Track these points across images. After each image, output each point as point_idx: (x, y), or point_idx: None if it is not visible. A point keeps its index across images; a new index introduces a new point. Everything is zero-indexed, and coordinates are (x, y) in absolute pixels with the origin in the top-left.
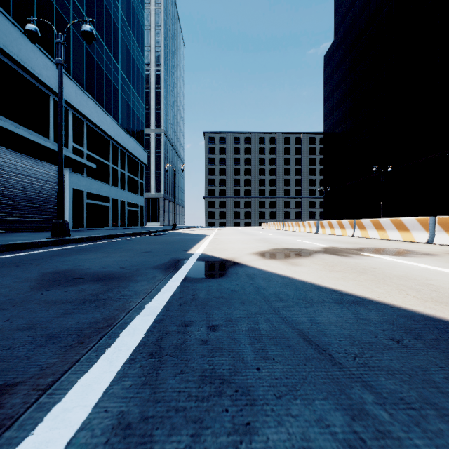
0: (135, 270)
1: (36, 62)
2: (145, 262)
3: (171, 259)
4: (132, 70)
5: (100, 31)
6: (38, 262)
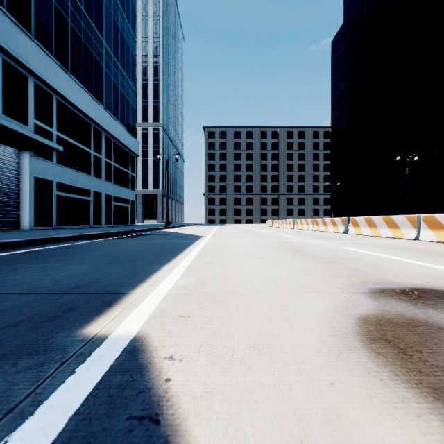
0: None
1: None
2: None
3: None
4: (120, 47)
5: None
6: None
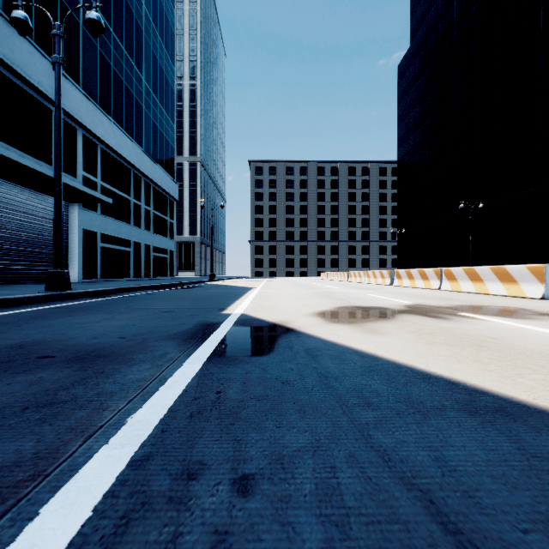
0: (140, 342)
1: (35, 68)
2: (159, 327)
3: (198, 323)
4: (159, 82)
5: (119, 31)
6: (6, 328)
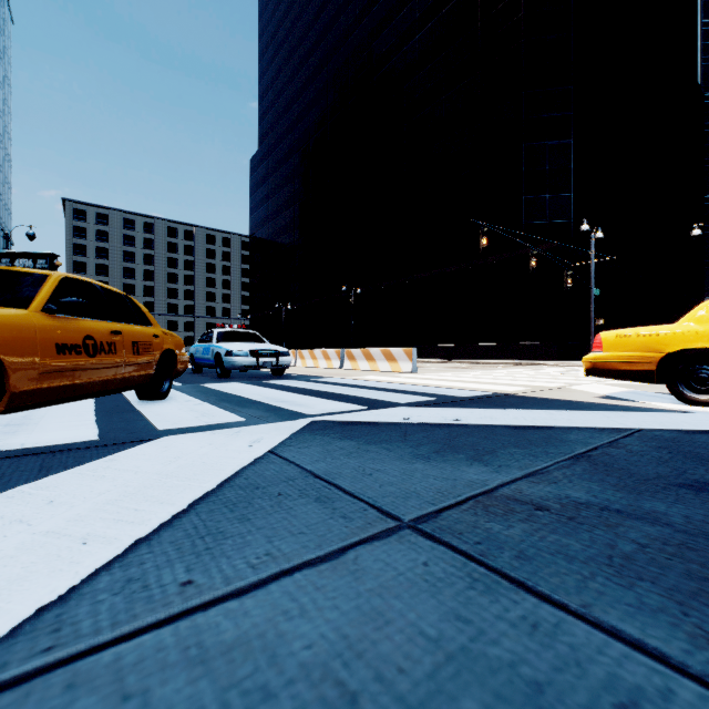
0: None
1: None
2: None
3: None
4: None
5: None
6: None
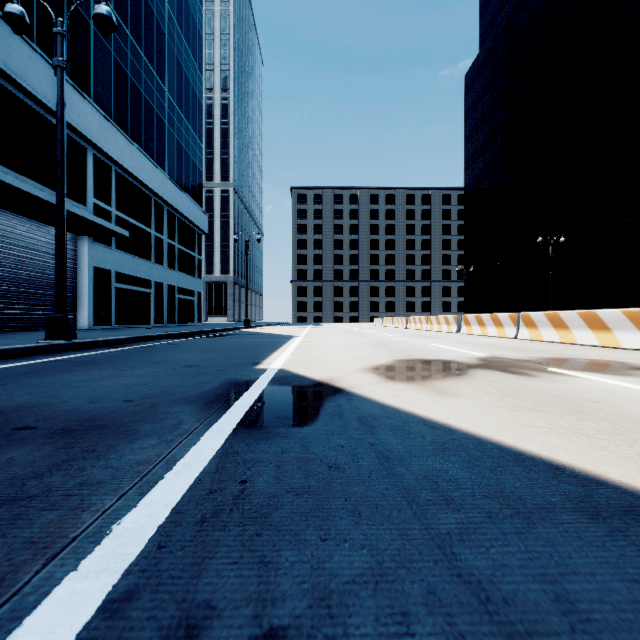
0: (149, 407)
1: (36, 76)
2: (177, 387)
3: (225, 381)
4: (185, 94)
5: (137, 34)
6: None
